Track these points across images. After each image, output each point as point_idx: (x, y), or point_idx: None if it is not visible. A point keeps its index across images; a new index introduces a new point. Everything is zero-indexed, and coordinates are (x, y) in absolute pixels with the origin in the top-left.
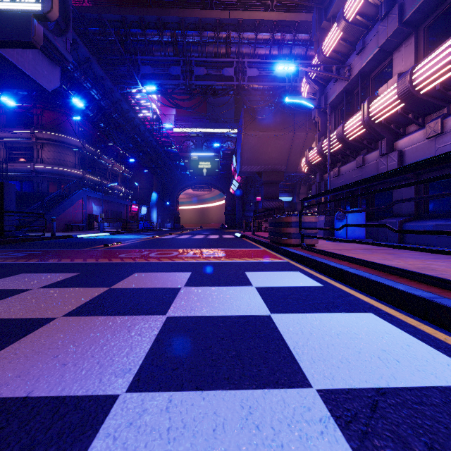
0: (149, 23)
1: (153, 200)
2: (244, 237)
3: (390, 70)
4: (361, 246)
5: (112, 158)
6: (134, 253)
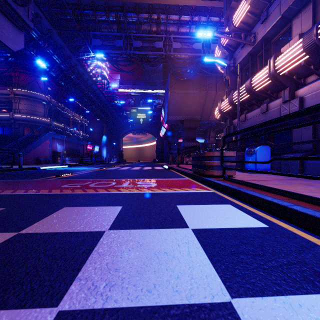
0: (98, 6)
1: (103, 141)
2: (170, 169)
3: (289, 34)
4: (272, 177)
5: (73, 110)
6: (77, 183)
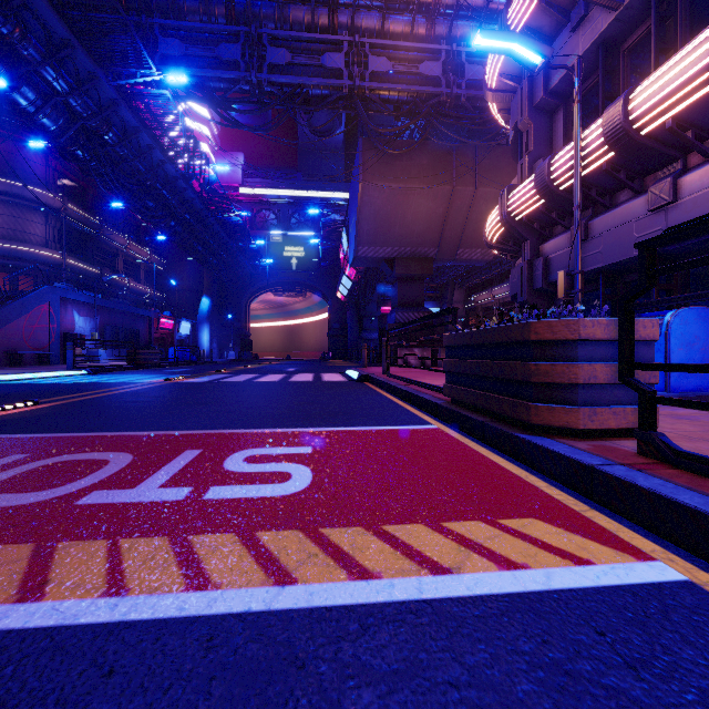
0: None
1: (202, 310)
2: (366, 380)
3: None
4: None
5: (127, 234)
6: None
